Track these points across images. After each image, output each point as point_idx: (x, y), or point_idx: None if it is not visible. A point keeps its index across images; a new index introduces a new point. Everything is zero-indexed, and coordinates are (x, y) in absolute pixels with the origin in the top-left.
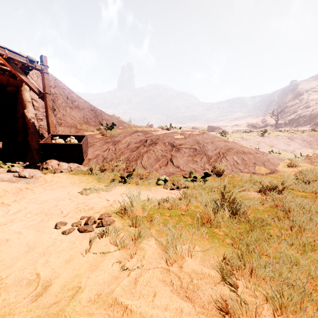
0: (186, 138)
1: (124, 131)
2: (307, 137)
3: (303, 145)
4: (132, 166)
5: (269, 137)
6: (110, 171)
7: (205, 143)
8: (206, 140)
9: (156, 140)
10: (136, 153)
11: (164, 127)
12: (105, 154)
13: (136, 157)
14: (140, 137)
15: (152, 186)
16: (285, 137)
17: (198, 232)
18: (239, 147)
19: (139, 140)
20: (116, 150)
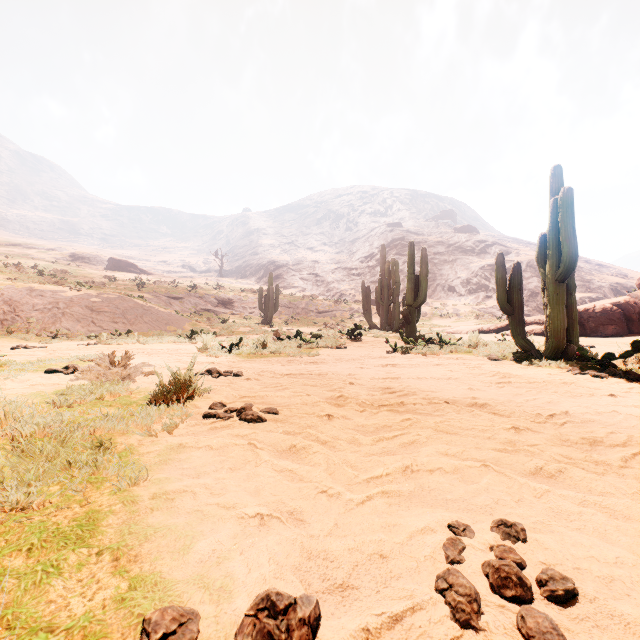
0: (105, 302)
1: (10, 286)
2: (232, 298)
3: (227, 307)
4: (50, 328)
5: (197, 296)
6: (20, 333)
7: (125, 307)
8: (125, 304)
9: (71, 303)
10: (51, 315)
11: (72, 286)
12: (1, 316)
13: (53, 319)
14: (48, 298)
15: (87, 340)
16: (213, 297)
17: (134, 341)
18: (155, 311)
19: (48, 301)
20: (17, 311)
